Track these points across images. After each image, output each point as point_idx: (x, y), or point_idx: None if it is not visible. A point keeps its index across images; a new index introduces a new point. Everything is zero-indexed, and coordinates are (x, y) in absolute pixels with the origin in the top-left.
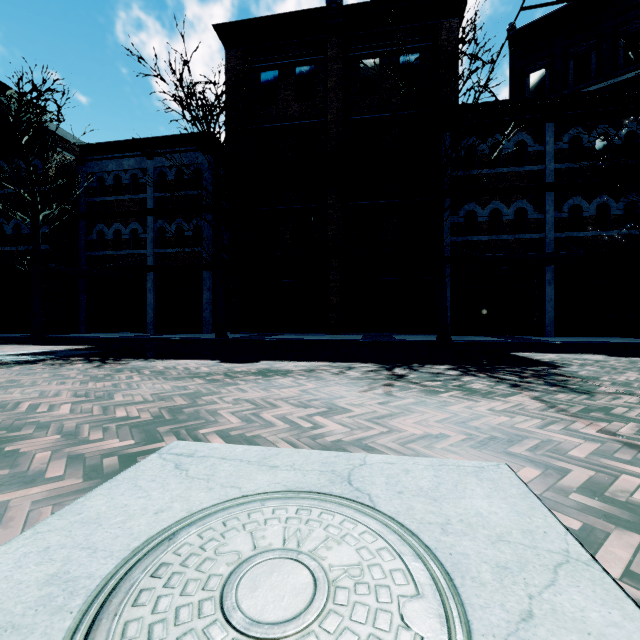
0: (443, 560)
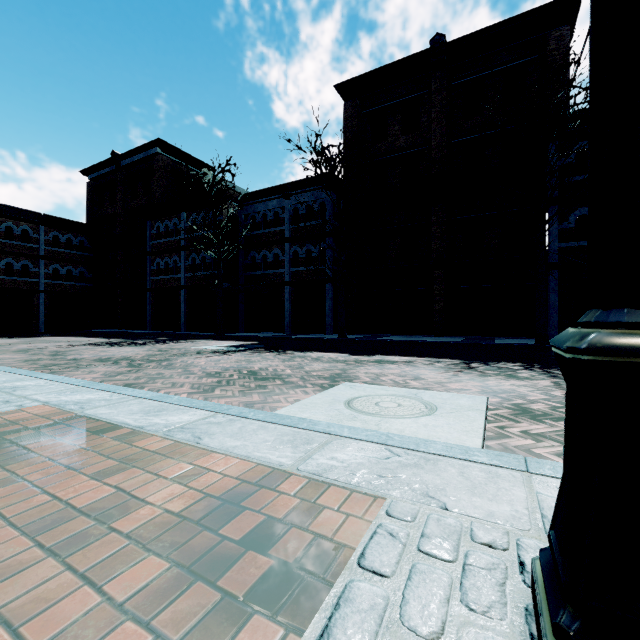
0: (437, 406)
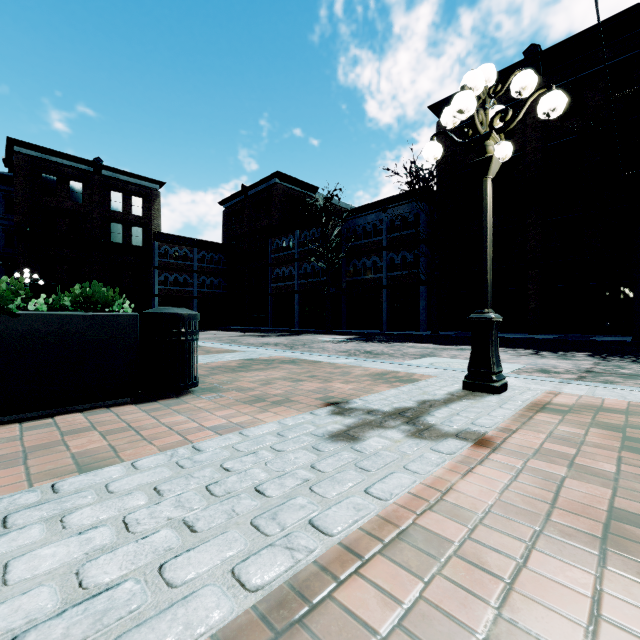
0: None
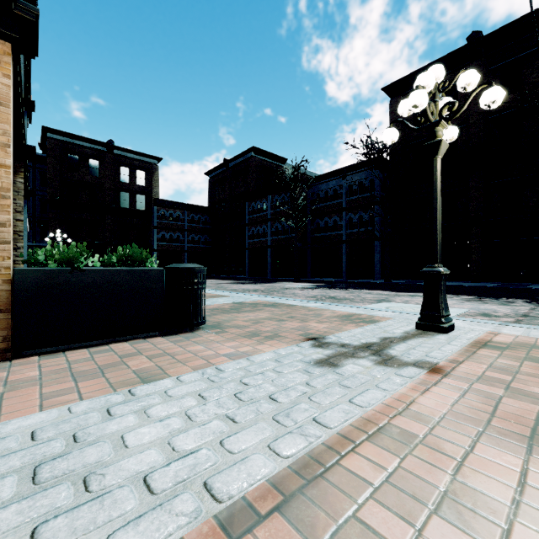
0: None
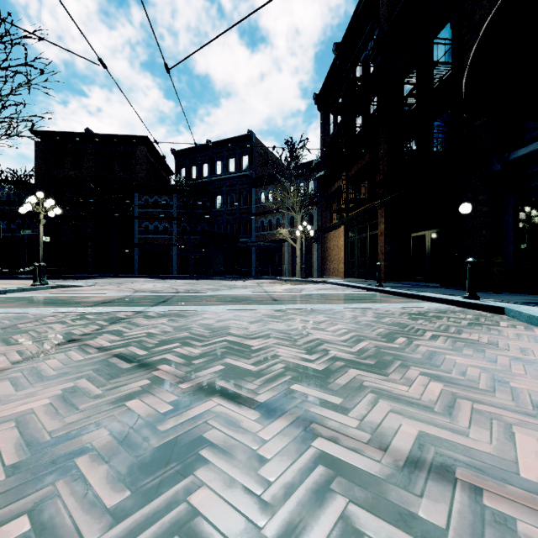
0: None
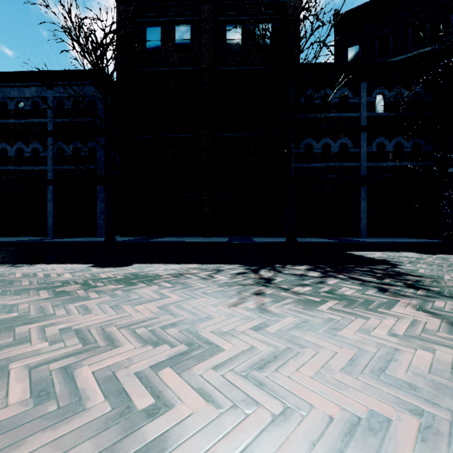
0: None
